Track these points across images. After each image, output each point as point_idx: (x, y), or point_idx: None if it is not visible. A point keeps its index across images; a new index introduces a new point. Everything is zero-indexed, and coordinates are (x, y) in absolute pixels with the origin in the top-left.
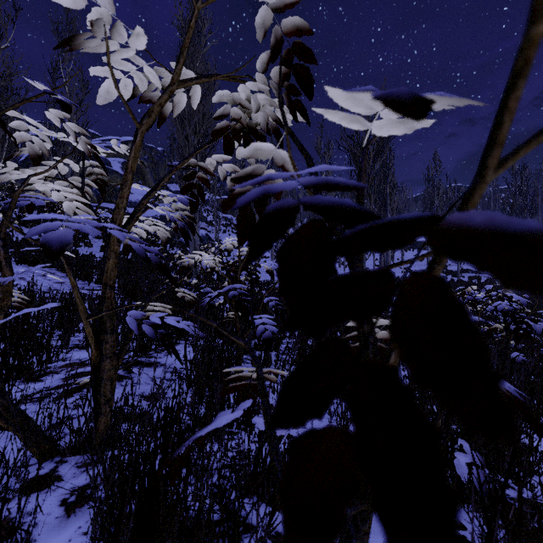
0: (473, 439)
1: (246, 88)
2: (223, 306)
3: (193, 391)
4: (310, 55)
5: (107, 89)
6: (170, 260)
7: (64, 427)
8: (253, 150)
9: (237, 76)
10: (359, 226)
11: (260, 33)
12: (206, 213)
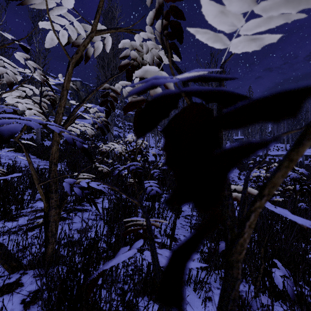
0: (282, 258)
1: (140, 37)
2: (127, 175)
3: (108, 227)
4: (181, 14)
5: (51, 37)
6: (97, 148)
7: (25, 251)
8: (144, 71)
9: (134, 29)
10: (241, 103)
11: (149, 0)
12: (118, 122)
